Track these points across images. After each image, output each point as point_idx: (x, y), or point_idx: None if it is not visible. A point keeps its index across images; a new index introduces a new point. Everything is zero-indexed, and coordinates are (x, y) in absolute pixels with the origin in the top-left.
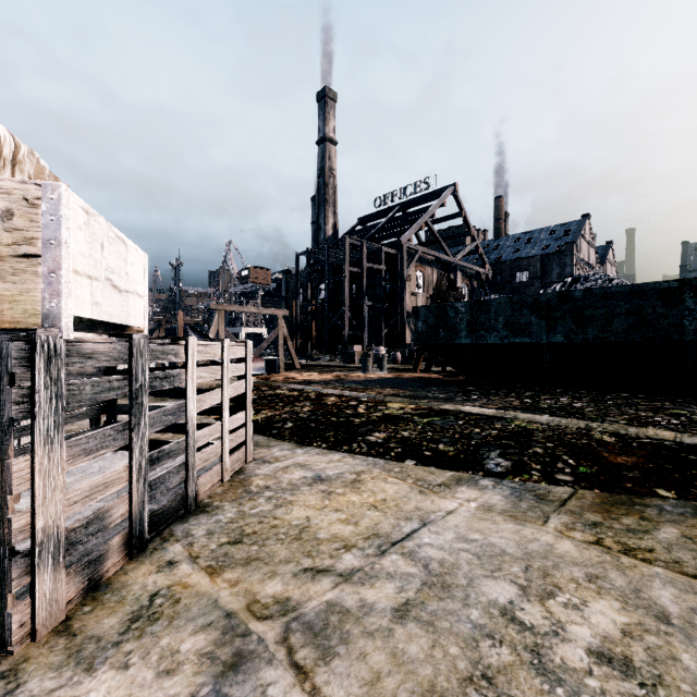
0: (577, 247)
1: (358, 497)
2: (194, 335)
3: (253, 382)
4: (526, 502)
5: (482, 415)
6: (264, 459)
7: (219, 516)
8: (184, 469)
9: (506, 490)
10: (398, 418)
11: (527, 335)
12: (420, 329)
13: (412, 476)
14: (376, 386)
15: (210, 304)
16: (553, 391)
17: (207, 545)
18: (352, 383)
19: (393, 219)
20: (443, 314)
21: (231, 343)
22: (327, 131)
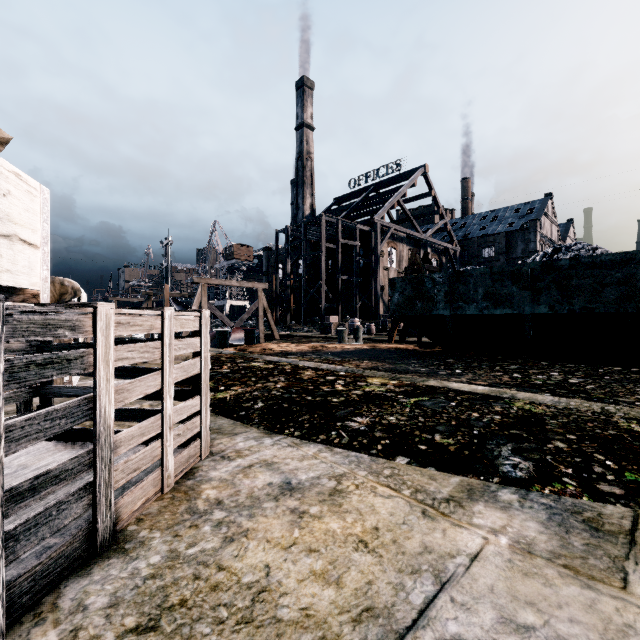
0: (541, 224)
1: (340, 522)
2: (177, 307)
3: (229, 354)
4: (577, 536)
5: (475, 394)
6: (223, 453)
7: (139, 563)
8: (92, 492)
9: (540, 511)
10: (380, 398)
11: (508, 306)
12: (397, 300)
13: (408, 483)
14: (353, 357)
15: (193, 277)
16: (539, 364)
17: (100, 634)
18: (329, 355)
19: (367, 199)
20: (420, 285)
21: (177, 312)
22: (305, 117)
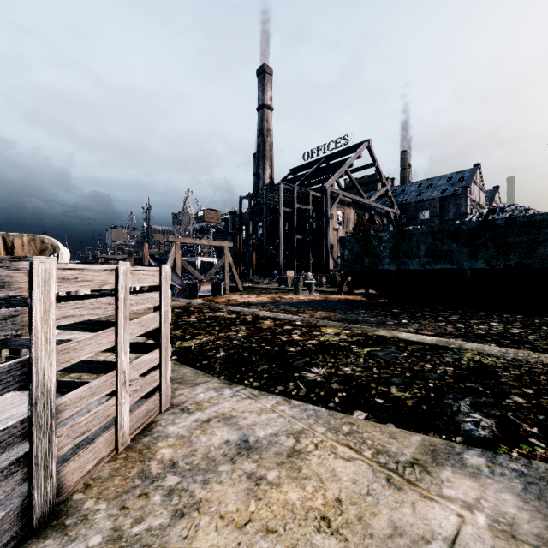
0: (470, 191)
1: (299, 492)
2: (153, 263)
3: (198, 304)
4: None
5: (424, 344)
6: (183, 405)
7: (76, 546)
8: (27, 464)
9: (514, 479)
10: (335, 347)
11: (448, 262)
12: (346, 257)
13: (368, 442)
14: (308, 308)
15: (168, 237)
16: (477, 314)
17: None
18: (286, 305)
19: (318, 169)
20: (368, 243)
21: (134, 267)
22: (265, 99)
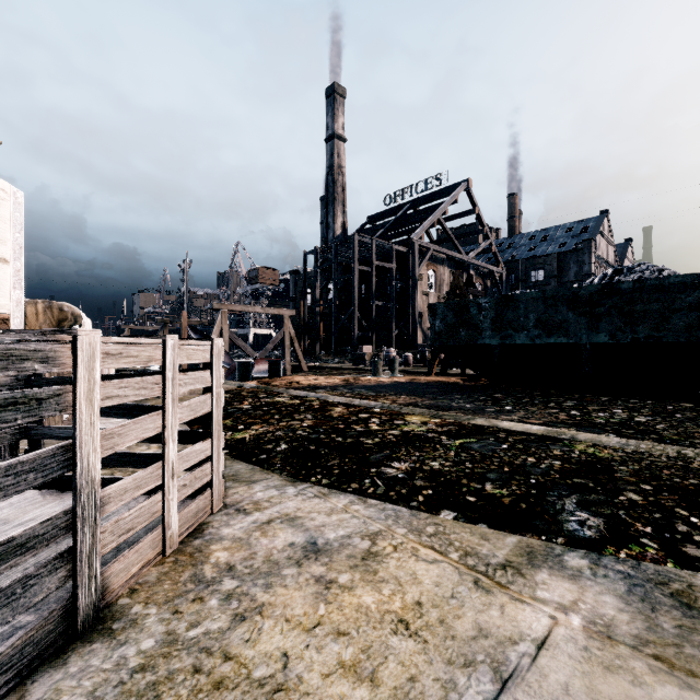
0: (596, 245)
1: (375, 595)
2: (194, 336)
3: (251, 387)
4: (666, 615)
5: (529, 434)
6: (239, 505)
7: (127, 649)
8: (71, 561)
9: (618, 581)
10: (421, 439)
11: (563, 335)
12: (438, 328)
13: (455, 544)
14: (389, 392)
15: (213, 303)
16: (598, 400)
17: None
18: (362, 389)
19: (404, 217)
20: (464, 311)
21: (183, 341)
22: (336, 127)
